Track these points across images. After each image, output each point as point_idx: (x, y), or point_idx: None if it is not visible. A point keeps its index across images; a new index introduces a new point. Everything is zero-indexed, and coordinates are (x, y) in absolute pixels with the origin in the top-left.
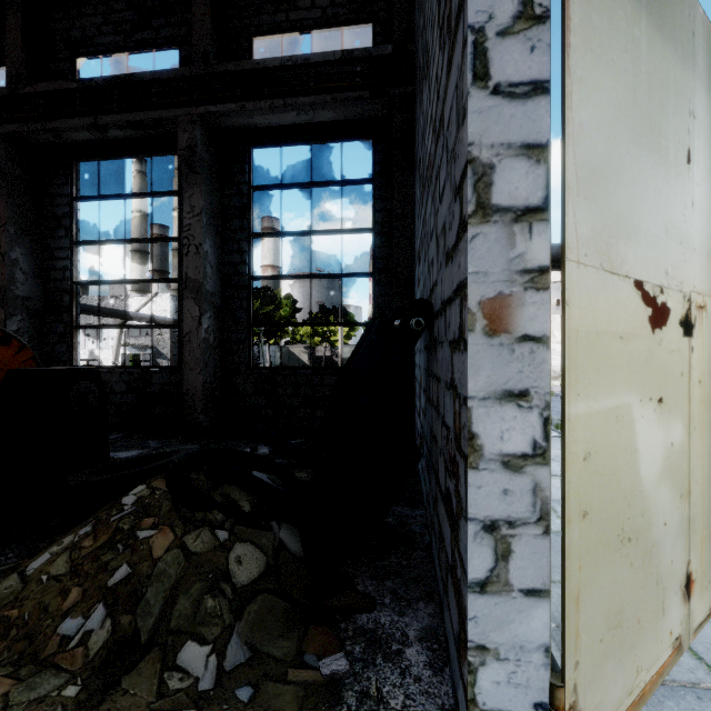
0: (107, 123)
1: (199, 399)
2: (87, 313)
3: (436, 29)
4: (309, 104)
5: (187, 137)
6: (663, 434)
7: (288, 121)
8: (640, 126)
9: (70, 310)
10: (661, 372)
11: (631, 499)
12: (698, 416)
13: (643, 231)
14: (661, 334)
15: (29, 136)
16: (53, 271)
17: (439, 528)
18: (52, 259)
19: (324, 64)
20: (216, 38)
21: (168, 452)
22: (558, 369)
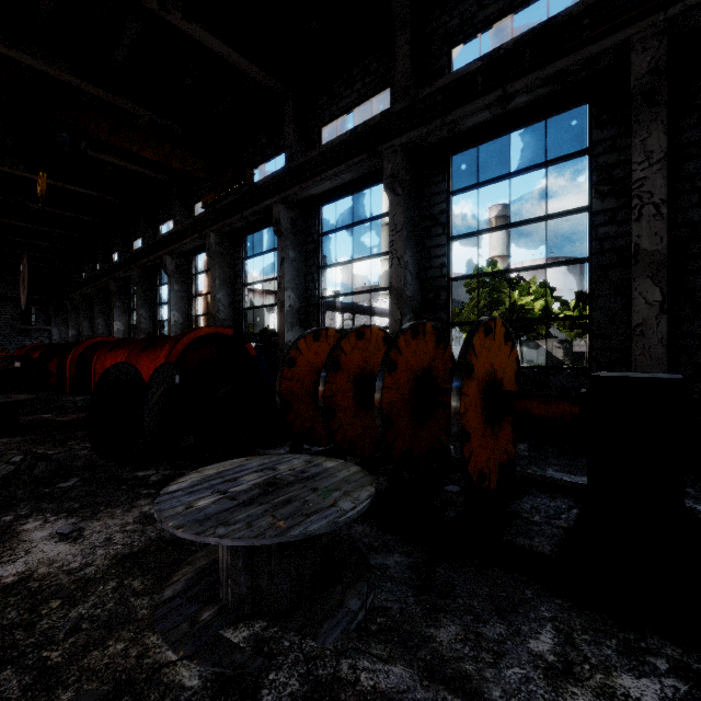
0: (518, 89)
1: None
2: (373, 315)
3: None
4: None
5: (648, 57)
6: None
7: None
8: None
9: (446, 307)
10: None
11: None
12: None
13: None
14: None
15: (424, 138)
16: (430, 270)
17: None
18: (429, 258)
19: None
20: None
21: None
22: None
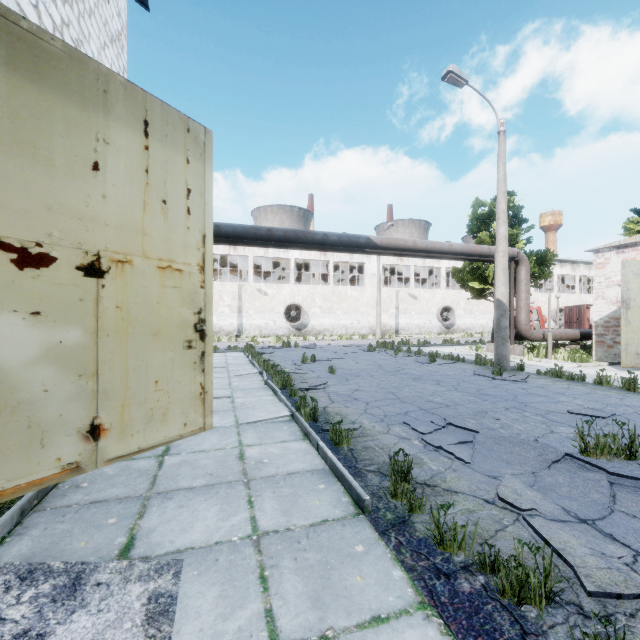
0: None
1: None
2: None
3: None
4: None
5: None
6: (43, 335)
7: None
8: None
9: None
10: (39, 296)
11: None
12: (115, 328)
13: (1, 205)
14: (39, 272)
15: None
16: None
17: None
18: None
19: None
20: None
21: None
22: (318, 328)
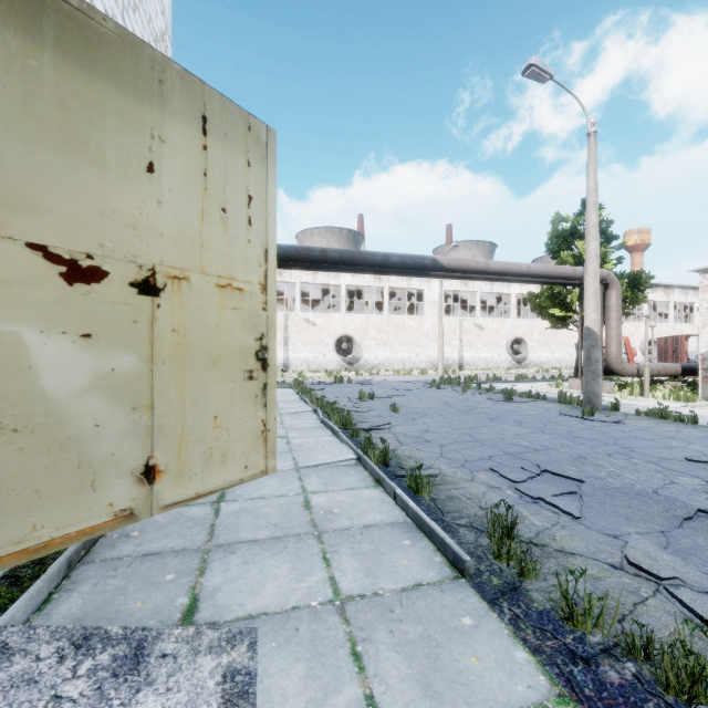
0: None
1: None
2: None
3: None
4: None
5: None
6: (94, 361)
7: None
8: (41, 132)
9: None
10: (89, 316)
11: (20, 401)
12: (171, 354)
13: (49, 209)
14: (89, 288)
15: None
16: None
17: None
18: None
19: None
20: None
21: None
22: (372, 362)
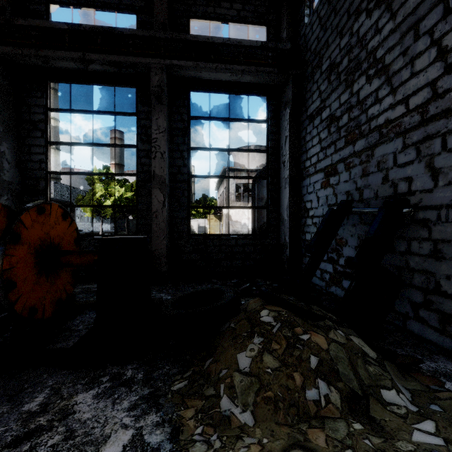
0: (93, 59)
1: (163, 256)
2: None
3: (427, 60)
4: (241, 71)
5: (157, 78)
6: None
7: (222, 78)
8: None
9: (45, 193)
10: None
11: None
12: None
13: None
14: None
15: (20, 57)
16: (30, 162)
17: (444, 316)
18: (29, 153)
19: (249, 47)
20: (168, 14)
21: (205, 291)
22: None
